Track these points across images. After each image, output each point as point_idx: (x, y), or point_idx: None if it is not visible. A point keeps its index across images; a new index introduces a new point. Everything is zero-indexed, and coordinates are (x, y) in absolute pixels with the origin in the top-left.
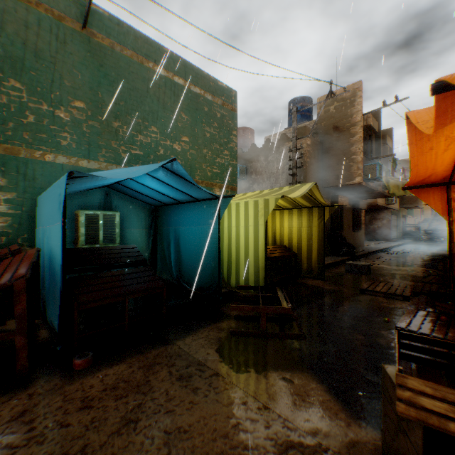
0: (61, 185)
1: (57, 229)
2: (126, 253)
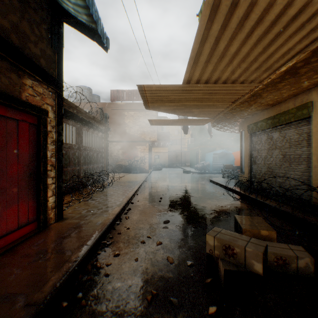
0: (212, 154)
1: (211, 159)
2: (219, 163)
